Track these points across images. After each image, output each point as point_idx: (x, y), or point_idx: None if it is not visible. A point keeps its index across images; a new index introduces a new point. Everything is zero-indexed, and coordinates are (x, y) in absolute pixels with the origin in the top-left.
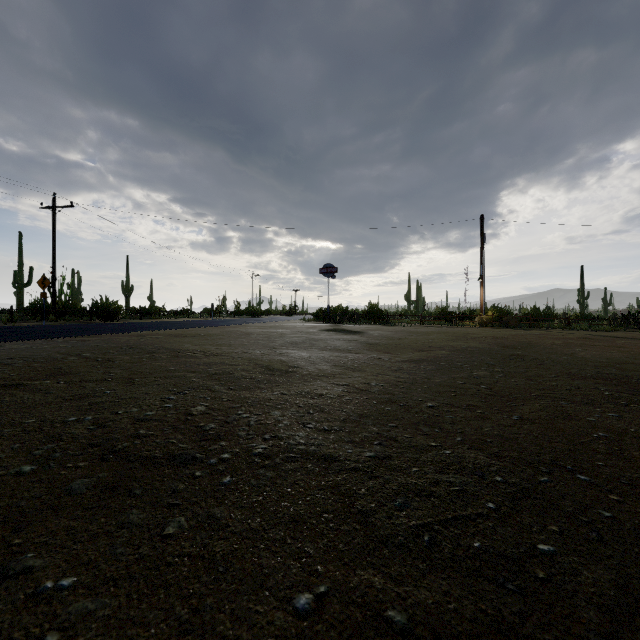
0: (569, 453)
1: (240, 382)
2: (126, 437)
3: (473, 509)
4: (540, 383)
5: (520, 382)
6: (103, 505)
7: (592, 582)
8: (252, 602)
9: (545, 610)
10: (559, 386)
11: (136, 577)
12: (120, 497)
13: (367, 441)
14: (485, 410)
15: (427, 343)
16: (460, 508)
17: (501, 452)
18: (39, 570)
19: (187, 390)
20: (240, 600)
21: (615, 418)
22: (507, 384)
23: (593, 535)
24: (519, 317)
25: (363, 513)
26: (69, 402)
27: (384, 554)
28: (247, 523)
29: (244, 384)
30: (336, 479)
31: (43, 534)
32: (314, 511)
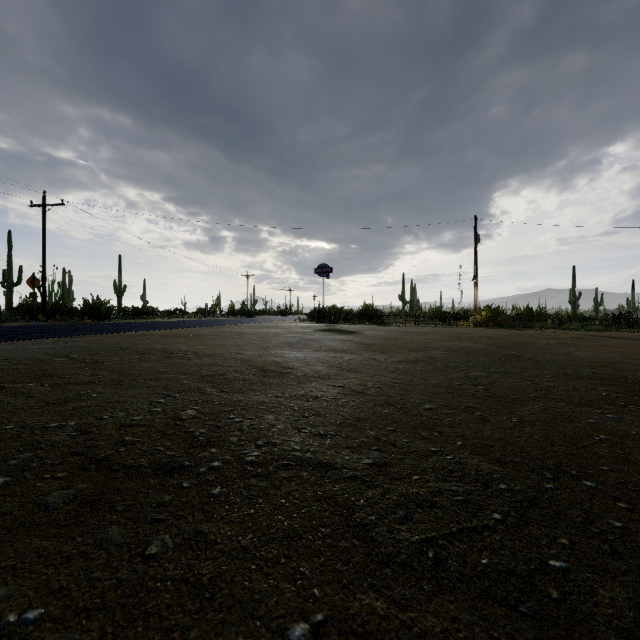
0: (573, 457)
1: (233, 384)
2: (110, 444)
3: (479, 521)
4: (537, 384)
5: (517, 383)
6: (81, 521)
7: (609, 602)
8: (241, 634)
9: (562, 637)
10: (556, 387)
11: (112, 607)
12: (100, 512)
13: (365, 447)
14: (484, 412)
15: (422, 343)
16: (465, 520)
17: (503, 457)
18: (2, 601)
19: (177, 393)
20: (228, 632)
21: (615, 420)
22: (504, 385)
23: (605, 548)
24: (512, 317)
25: (362, 527)
26: (52, 406)
27: (386, 574)
28: (237, 540)
29: (237, 386)
30: (333, 489)
31: (11, 557)
32: (310, 525)
